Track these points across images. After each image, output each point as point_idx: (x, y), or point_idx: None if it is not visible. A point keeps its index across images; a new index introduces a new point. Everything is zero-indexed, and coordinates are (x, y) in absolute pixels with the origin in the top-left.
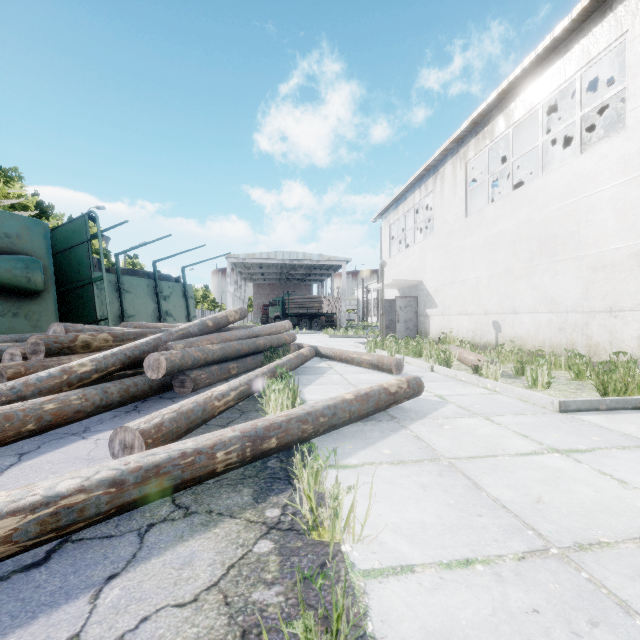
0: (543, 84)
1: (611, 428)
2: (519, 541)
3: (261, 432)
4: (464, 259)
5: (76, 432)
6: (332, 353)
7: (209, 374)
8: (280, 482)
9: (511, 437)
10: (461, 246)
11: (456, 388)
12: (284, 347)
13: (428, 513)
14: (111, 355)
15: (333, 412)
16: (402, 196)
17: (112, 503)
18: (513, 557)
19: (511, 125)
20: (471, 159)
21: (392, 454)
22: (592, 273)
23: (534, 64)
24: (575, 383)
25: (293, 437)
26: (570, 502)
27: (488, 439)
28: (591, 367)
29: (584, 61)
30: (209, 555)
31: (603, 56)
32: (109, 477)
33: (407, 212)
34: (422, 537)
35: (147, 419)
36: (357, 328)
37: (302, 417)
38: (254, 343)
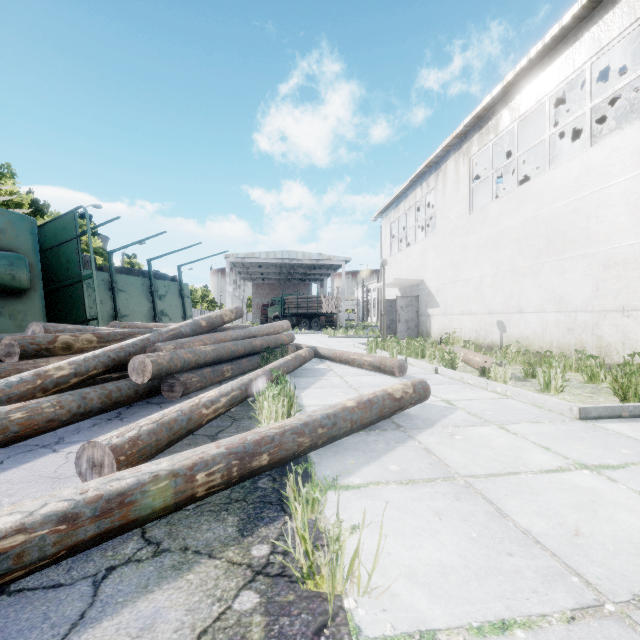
0: (550, 75)
1: (639, 438)
2: (564, 592)
3: (250, 448)
4: (467, 257)
5: (47, 444)
6: (332, 354)
7: (201, 377)
8: (271, 508)
9: (531, 450)
10: (464, 244)
11: (464, 392)
12: (282, 348)
13: (447, 551)
14: (93, 357)
15: (333, 422)
16: (403, 194)
17: (61, 543)
18: (560, 617)
19: (516, 119)
20: (474, 155)
21: (400, 471)
22: (603, 271)
23: (541, 55)
24: (589, 386)
25: (287, 452)
26: (615, 535)
27: (506, 452)
28: (605, 369)
29: (594, 50)
30: (177, 614)
31: (615, 44)
32: (59, 511)
33: (408, 210)
34: (443, 586)
35: (121, 432)
36: (357, 328)
37: (298, 428)
38: (250, 344)
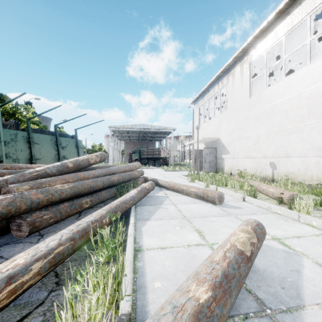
0: (311, 0)
1: None
2: None
3: None
4: (248, 124)
5: None
6: (167, 185)
7: (55, 213)
8: None
9: None
10: (246, 116)
11: (282, 225)
12: (133, 181)
13: None
14: None
15: None
16: (207, 90)
17: None
18: None
19: (284, 34)
20: (253, 61)
21: None
22: None
23: None
24: None
25: None
26: None
27: None
28: None
29: None
30: None
31: None
32: None
33: (210, 99)
34: None
35: None
36: (179, 165)
37: None
38: (108, 179)
